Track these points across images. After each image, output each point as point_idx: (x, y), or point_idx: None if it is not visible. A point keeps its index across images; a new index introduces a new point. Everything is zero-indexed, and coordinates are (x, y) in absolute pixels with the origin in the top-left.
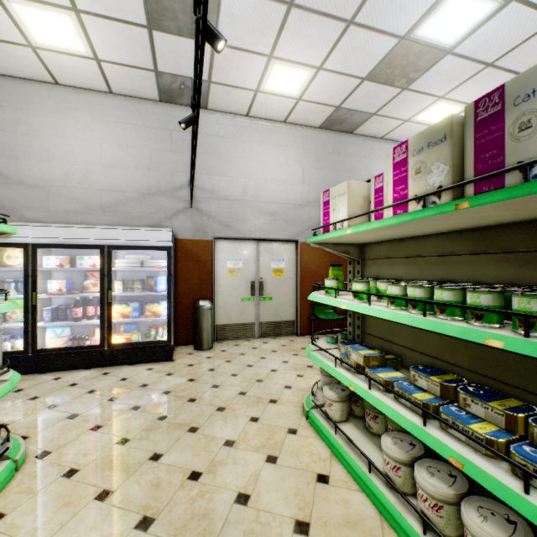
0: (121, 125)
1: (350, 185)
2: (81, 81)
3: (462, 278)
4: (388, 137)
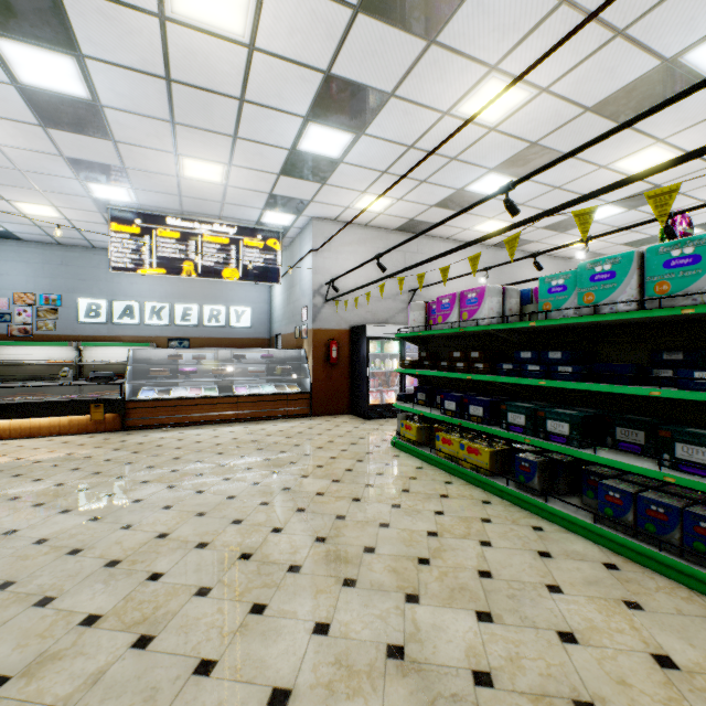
0: None
1: None
2: (462, 238)
3: None
4: None
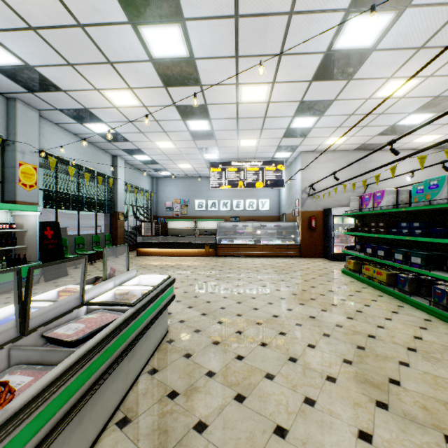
0: (415, 162)
1: None
2: (405, 148)
3: None
4: None
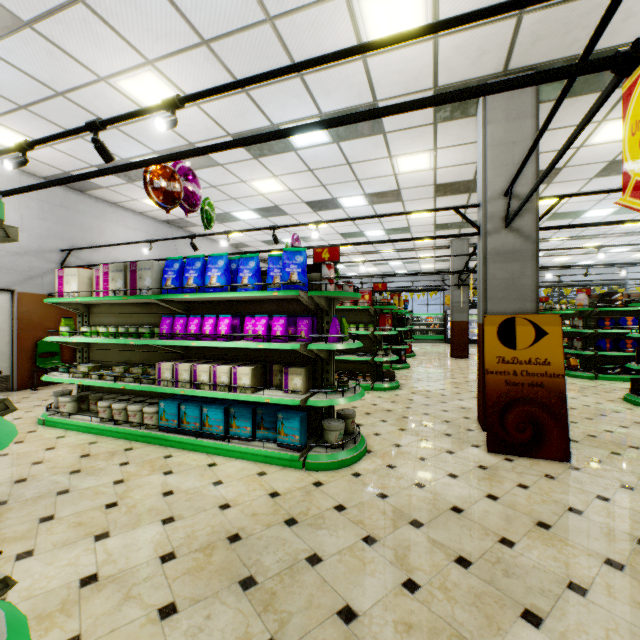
0: None
1: (80, 271)
2: None
3: (139, 324)
4: (120, 204)
